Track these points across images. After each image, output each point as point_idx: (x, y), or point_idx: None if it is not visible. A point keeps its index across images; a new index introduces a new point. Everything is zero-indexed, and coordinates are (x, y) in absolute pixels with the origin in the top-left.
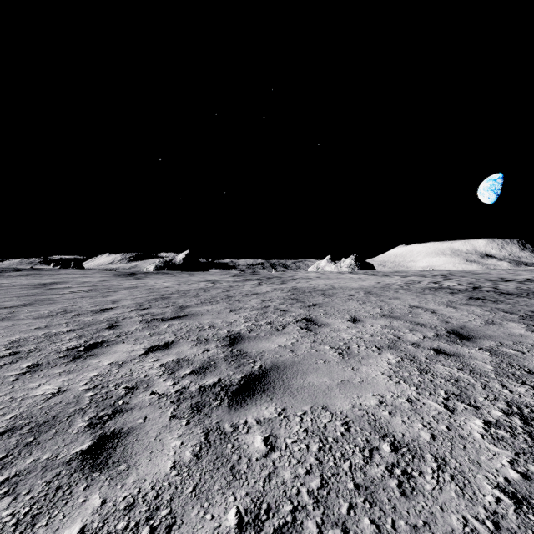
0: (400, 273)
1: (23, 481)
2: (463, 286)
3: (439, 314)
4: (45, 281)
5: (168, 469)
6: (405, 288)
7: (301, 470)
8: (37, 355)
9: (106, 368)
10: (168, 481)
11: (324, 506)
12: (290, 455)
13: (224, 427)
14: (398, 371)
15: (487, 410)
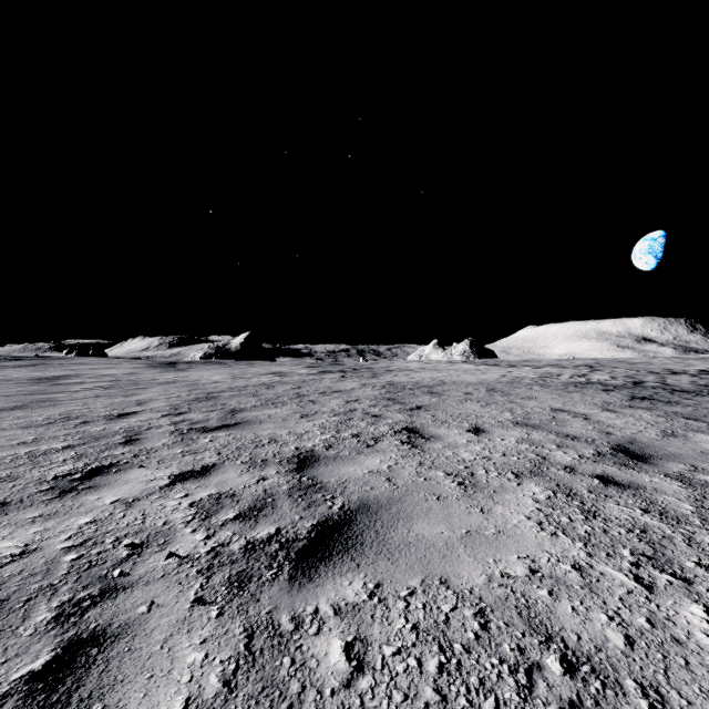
0: (531, 362)
1: None
2: (619, 381)
3: (594, 421)
4: (52, 374)
5: None
6: (541, 383)
7: None
8: (8, 488)
9: (107, 509)
10: None
11: None
12: (391, 681)
13: (280, 622)
14: (551, 514)
15: (706, 587)
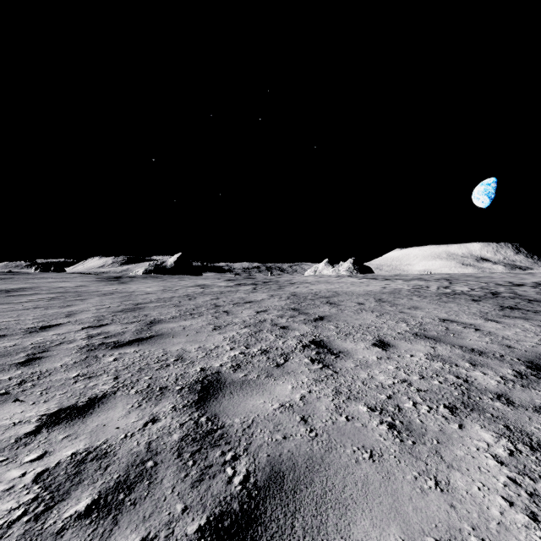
0: (401, 277)
1: None
2: (479, 292)
3: (486, 332)
4: (13, 286)
5: None
6: (418, 294)
7: None
8: None
9: None
10: None
11: None
12: None
13: None
14: (536, 493)
15: None
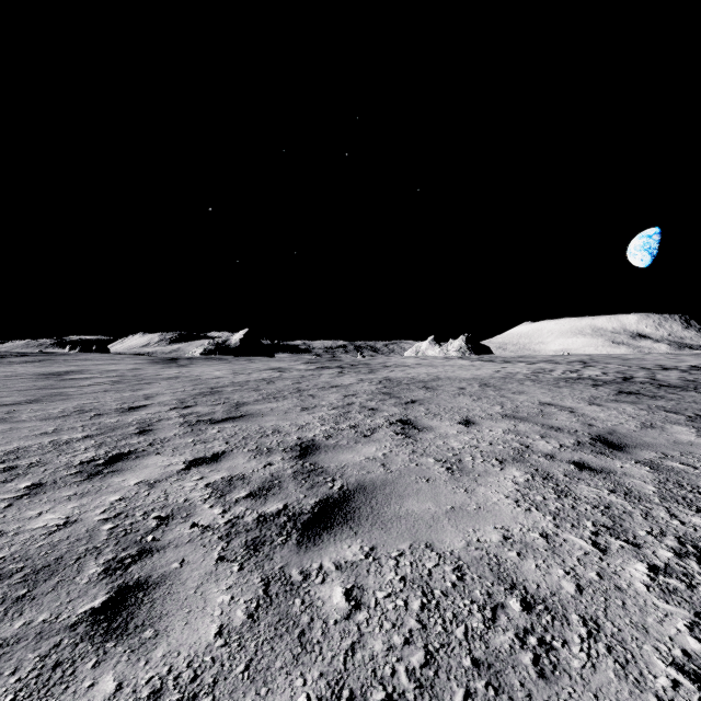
0: (526, 358)
1: (8, 654)
2: (609, 376)
3: (579, 414)
4: (58, 370)
5: (211, 636)
6: (533, 378)
7: (397, 638)
8: (41, 471)
9: (132, 489)
10: (210, 655)
11: (431, 694)
12: (382, 615)
13: (291, 574)
14: (527, 494)
15: (652, 550)
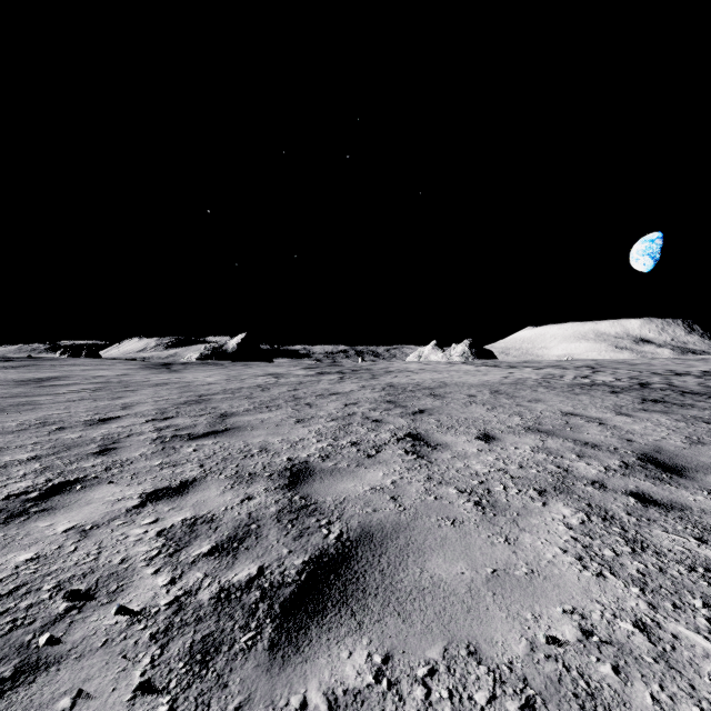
0: (531, 363)
1: None
2: (624, 382)
3: (611, 426)
4: (41, 375)
5: None
6: (546, 385)
7: None
8: None
9: (56, 540)
10: None
11: None
12: None
13: None
14: (590, 545)
15: None
